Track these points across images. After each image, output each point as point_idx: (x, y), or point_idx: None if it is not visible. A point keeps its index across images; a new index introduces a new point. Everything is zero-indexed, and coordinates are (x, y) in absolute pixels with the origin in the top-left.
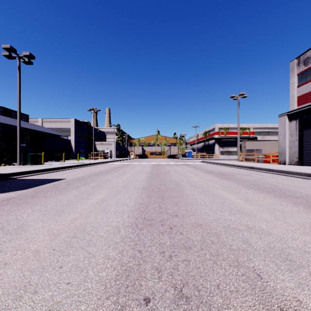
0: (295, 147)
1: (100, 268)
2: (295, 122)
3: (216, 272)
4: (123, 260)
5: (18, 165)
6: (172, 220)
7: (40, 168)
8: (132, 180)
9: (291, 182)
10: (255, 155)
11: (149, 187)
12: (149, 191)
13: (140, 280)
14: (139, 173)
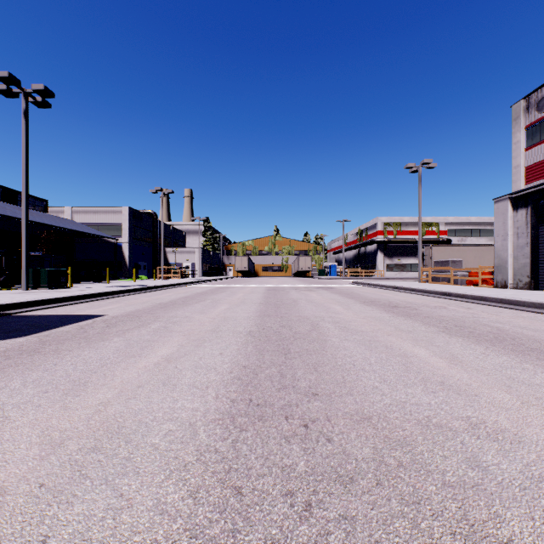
0: (524, 257)
1: None
2: (525, 212)
3: None
4: (196, 518)
5: (24, 289)
6: (308, 407)
7: (61, 295)
8: (230, 318)
9: (526, 322)
10: (451, 271)
11: (261, 332)
12: (260, 339)
13: None
14: (242, 304)
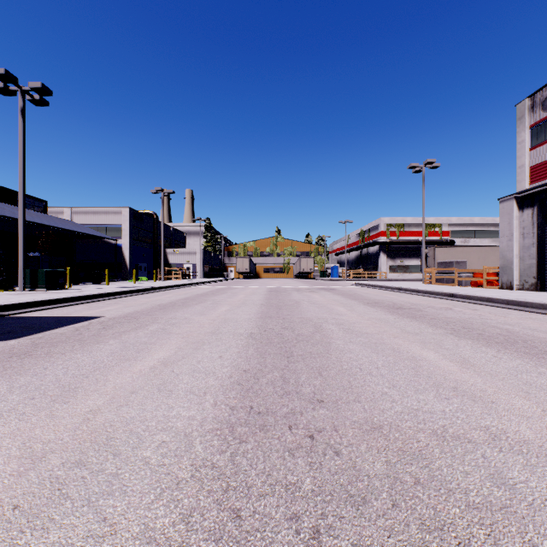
0: (530, 257)
1: None
2: (531, 212)
3: None
4: None
5: (21, 290)
6: (313, 415)
7: (58, 296)
8: (230, 319)
9: (536, 323)
10: (455, 272)
11: (263, 334)
12: (262, 342)
13: None
14: (243, 305)
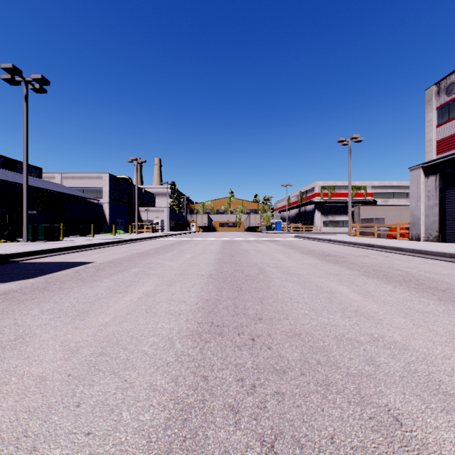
0: (434, 215)
1: (141, 408)
2: (434, 178)
3: (328, 414)
4: (178, 393)
5: (25, 242)
6: (255, 327)
7: (56, 246)
8: (194, 264)
9: (430, 267)
10: (375, 227)
11: (219, 275)
12: (219, 280)
13: (205, 428)
14: (203, 253)
